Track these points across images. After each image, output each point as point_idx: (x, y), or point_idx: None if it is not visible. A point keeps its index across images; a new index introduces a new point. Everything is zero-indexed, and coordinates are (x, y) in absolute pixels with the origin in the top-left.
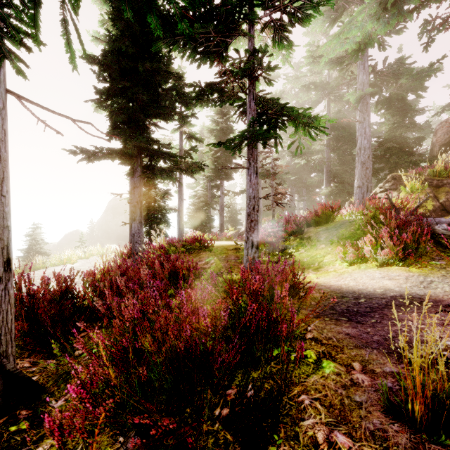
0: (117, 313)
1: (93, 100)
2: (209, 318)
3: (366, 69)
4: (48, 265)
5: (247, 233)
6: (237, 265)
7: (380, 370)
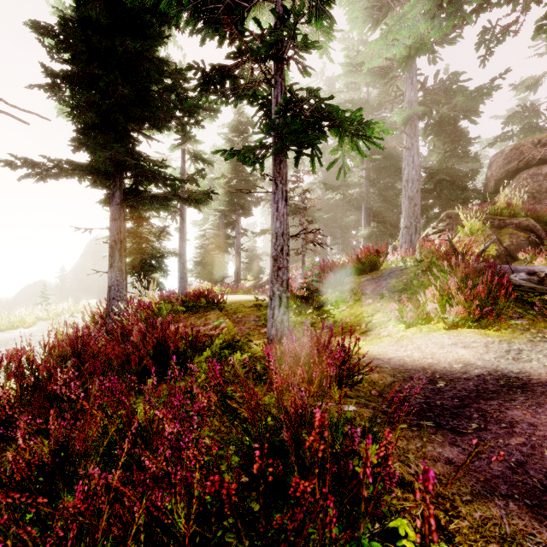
0: None
1: (42, 85)
2: (201, 476)
3: (415, 85)
4: None
5: (272, 285)
6: (258, 329)
7: None
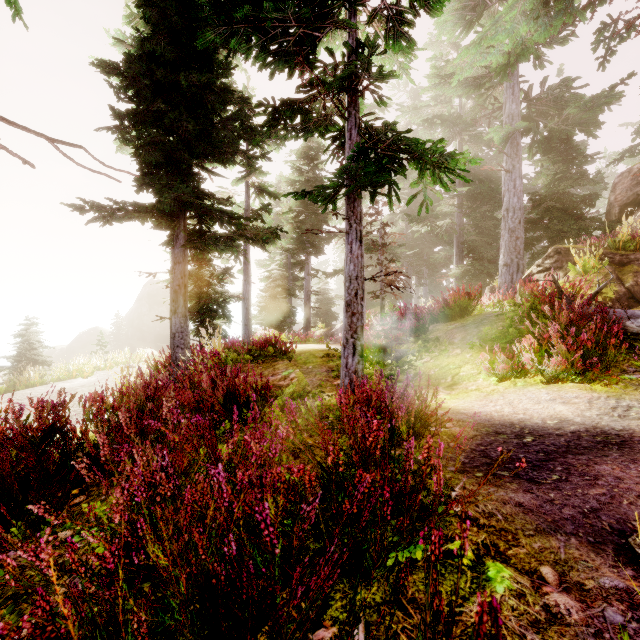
0: (117, 479)
1: (110, 128)
2: (283, 489)
3: (516, 95)
4: (48, 380)
5: (345, 332)
6: (330, 380)
7: (592, 585)
